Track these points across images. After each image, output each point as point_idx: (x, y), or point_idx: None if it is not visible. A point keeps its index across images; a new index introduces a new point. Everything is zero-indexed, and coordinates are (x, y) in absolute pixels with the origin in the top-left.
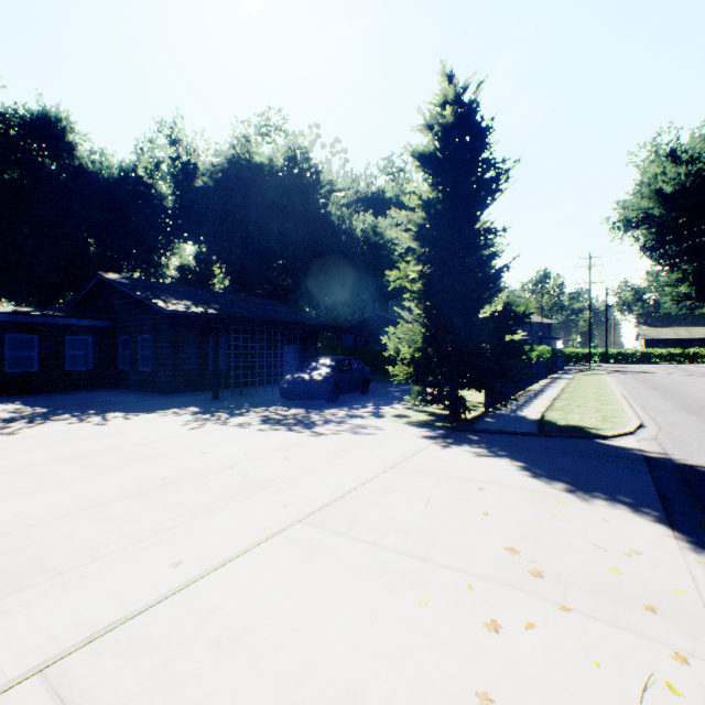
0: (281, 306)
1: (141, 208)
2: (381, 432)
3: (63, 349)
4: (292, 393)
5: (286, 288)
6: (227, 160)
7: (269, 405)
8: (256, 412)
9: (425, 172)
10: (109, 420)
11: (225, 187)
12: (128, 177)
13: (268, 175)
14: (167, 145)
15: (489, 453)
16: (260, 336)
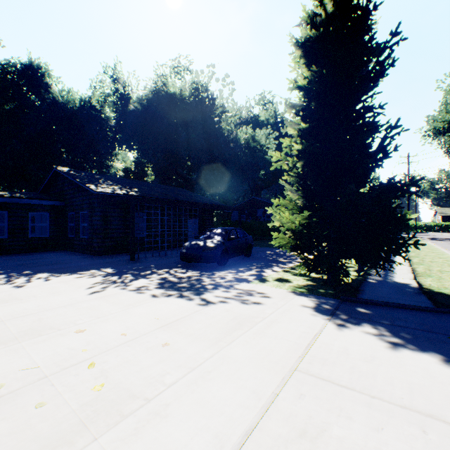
0: (187, 192)
1: (94, 127)
2: (269, 301)
3: (26, 222)
4: (189, 257)
5: (192, 180)
6: (151, 91)
7: (170, 267)
8: (157, 274)
9: (306, 59)
10: (30, 281)
11: (150, 111)
12: (86, 106)
13: (179, 101)
14: (111, 83)
15: (407, 343)
16: (168, 212)
